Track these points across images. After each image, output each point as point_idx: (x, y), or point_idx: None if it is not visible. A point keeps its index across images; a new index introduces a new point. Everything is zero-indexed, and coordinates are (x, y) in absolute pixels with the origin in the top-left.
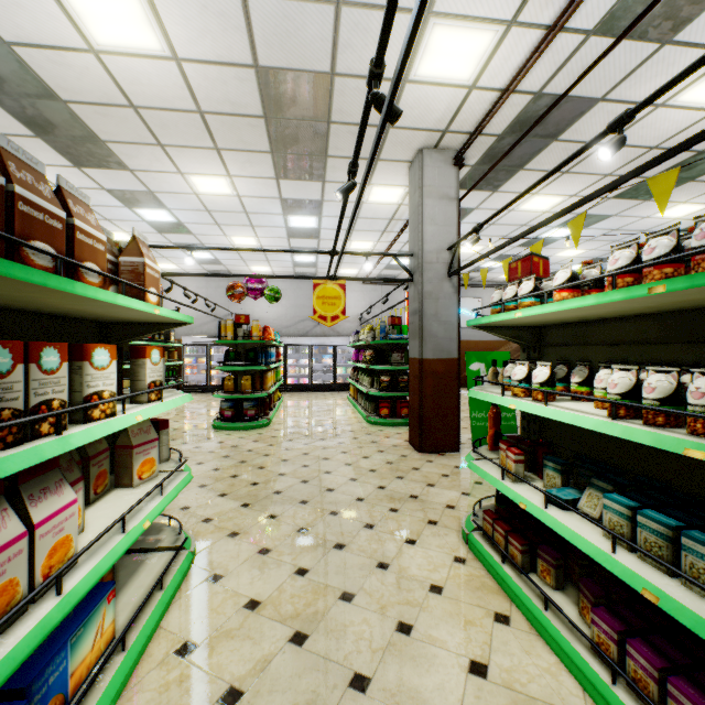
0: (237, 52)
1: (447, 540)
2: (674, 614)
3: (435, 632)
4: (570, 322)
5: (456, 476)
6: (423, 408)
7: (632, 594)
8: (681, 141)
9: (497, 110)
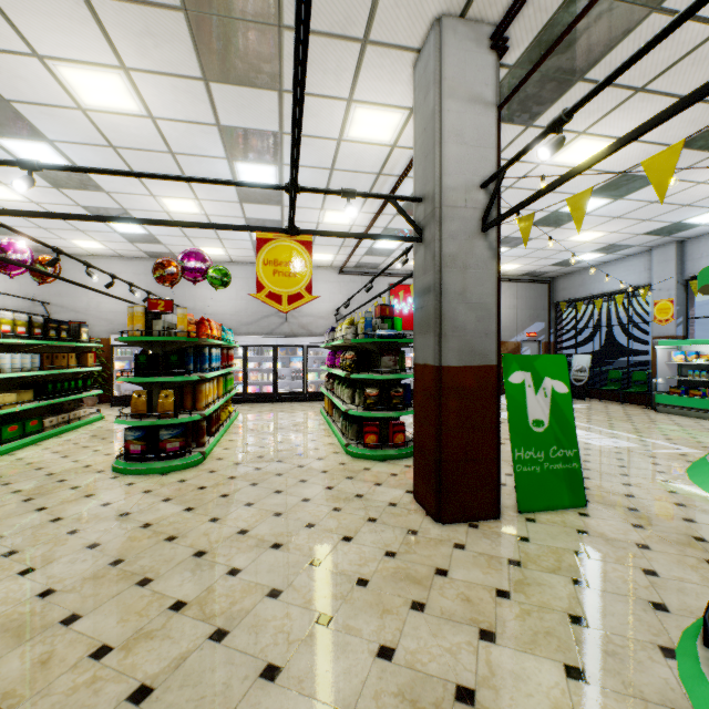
0: None
1: None
2: None
3: None
4: None
5: (524, 595)
6: (443, 448)
7: None
8: None
9: None
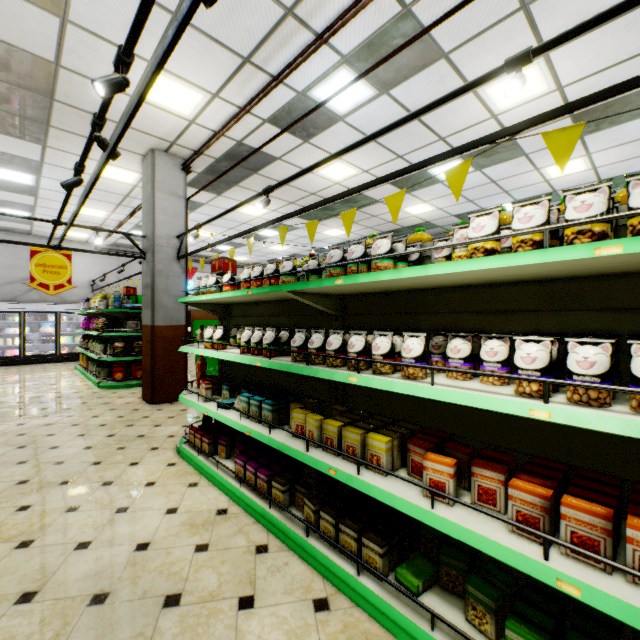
0: None
1: (165, 456)
2: (254, 436)
3: (146, 504)
4: (241, 302)
5: (181, 416)
6: (155, 367)
7: (260, 446)
8: (326, 194)
9: (211, 145)
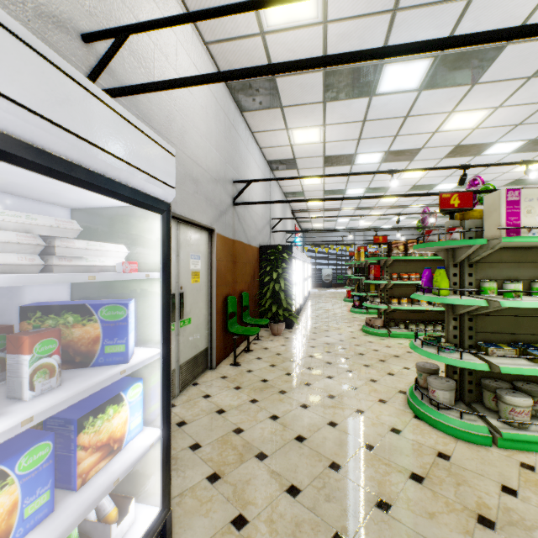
0: None
1: None
2: None
3: None
4: None
5: None
6: None
7: None
8: None
9: None
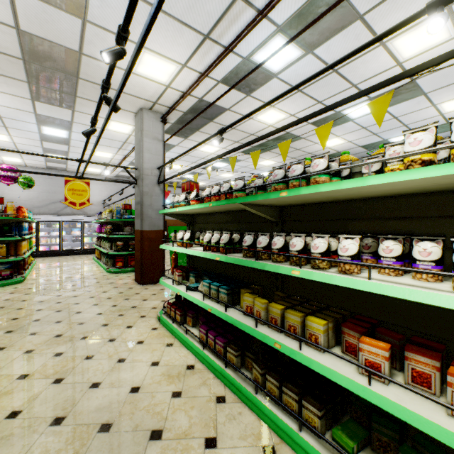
0: (0, 15)
1: (150, 322)
2: (214, 312)
3: (137, 357)
4: (202, 213)
5: (160, 294)
6: (143, 259)
7: (217, 319)
8: (261, 134)
9: (181, 102)
